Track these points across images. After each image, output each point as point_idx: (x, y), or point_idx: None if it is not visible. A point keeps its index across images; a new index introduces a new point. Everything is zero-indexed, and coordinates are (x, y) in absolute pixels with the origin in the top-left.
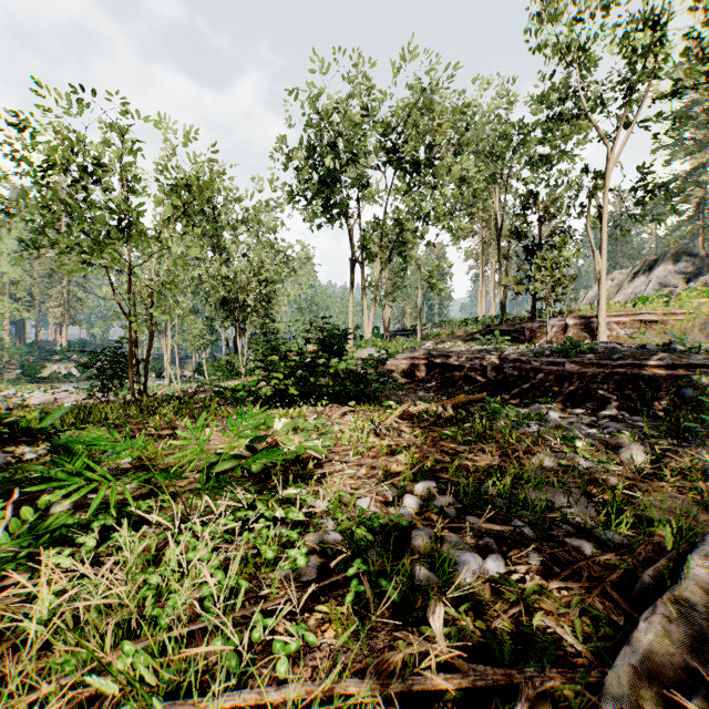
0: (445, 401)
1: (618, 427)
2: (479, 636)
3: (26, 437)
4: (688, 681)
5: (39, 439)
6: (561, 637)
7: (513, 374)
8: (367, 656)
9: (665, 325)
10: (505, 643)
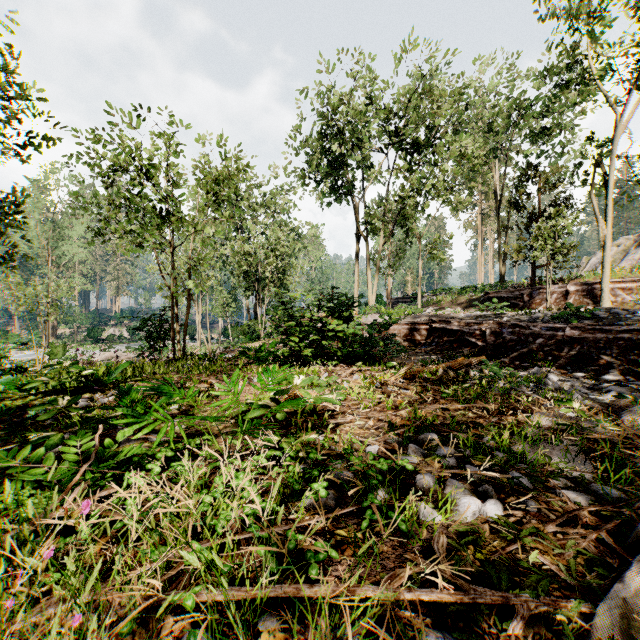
0: (445, 363)
1: (621, 390)
2: (478, 566)
3: (97, 386)
4: None
5: (107, 388)
6: (555, 574)
7: (512, 339)
8: (380, 572)
9: None
10: (503, 572)
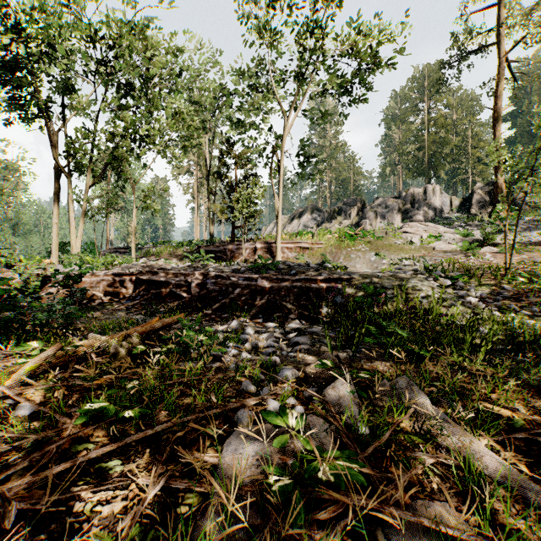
0: (134, 328)
1: (305, 341)
2: None
3: None
4: None
5: None
6: None
7: (215, 290)
8: None
9: (313, 250)
10: None
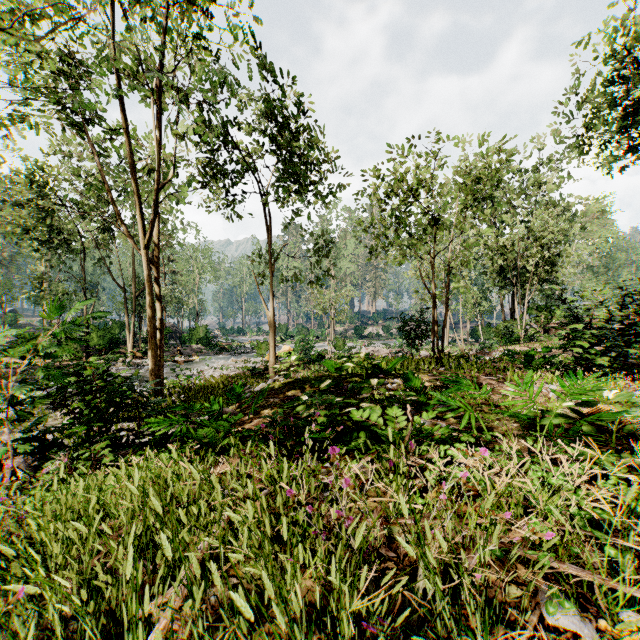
0: None
1: None
2: None
3: (381, 374)
4: None
5: (388, 376)
6: None
7: None
8: None
9: None
10: None
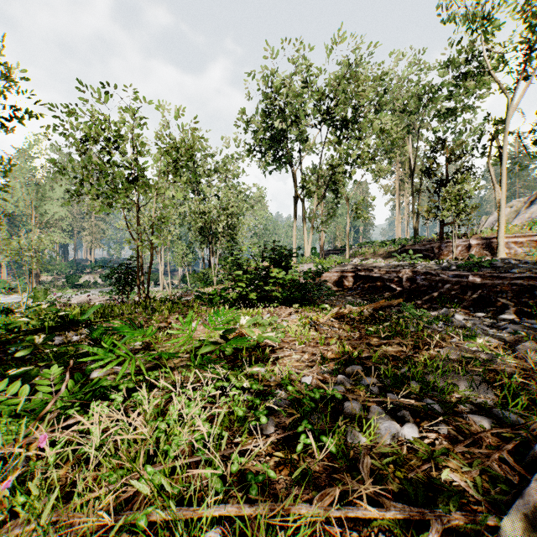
0: (369, 305)
1: (515, 328)
2: (398, 483)
3: (71, 325)
4: None
5: (80, 327)
6: (464, 489)
7: (424, 285)
8: (312, 490)
9: None
10: (419, 489)
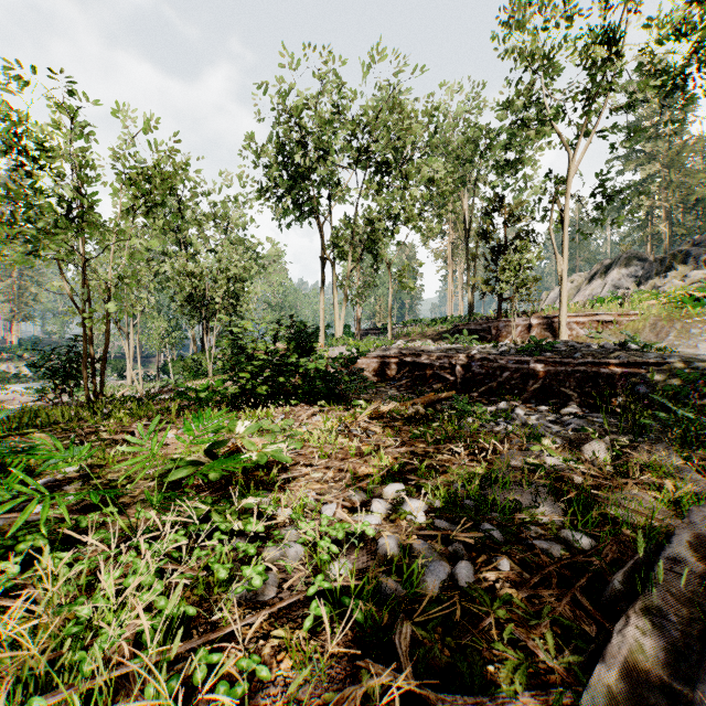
0: (415, 400)
1: (580, 423)
2: (448, 656)
3: None
4: (665, 700)
5: None
6: (532, 651)
7: (481, 373)
8: (326, 688)
9: (620, 325)
10: (476, 664)
